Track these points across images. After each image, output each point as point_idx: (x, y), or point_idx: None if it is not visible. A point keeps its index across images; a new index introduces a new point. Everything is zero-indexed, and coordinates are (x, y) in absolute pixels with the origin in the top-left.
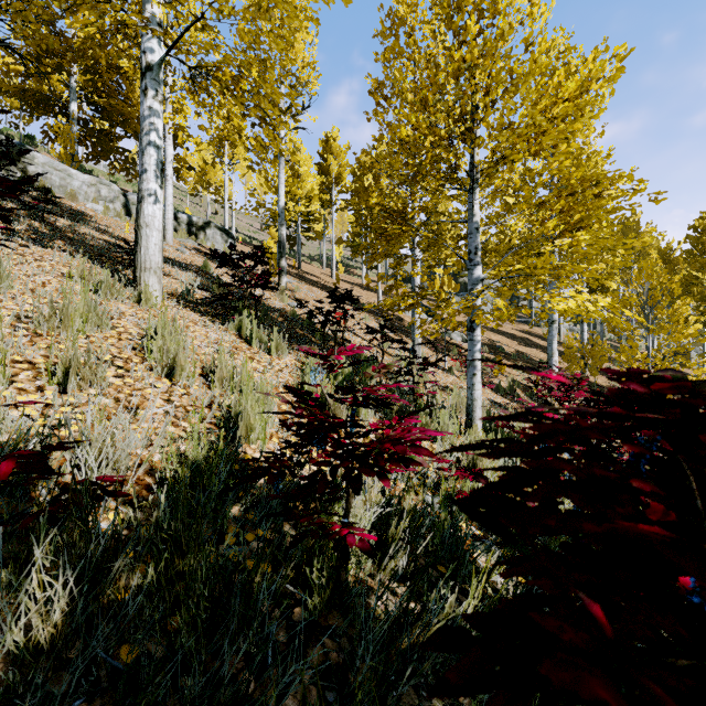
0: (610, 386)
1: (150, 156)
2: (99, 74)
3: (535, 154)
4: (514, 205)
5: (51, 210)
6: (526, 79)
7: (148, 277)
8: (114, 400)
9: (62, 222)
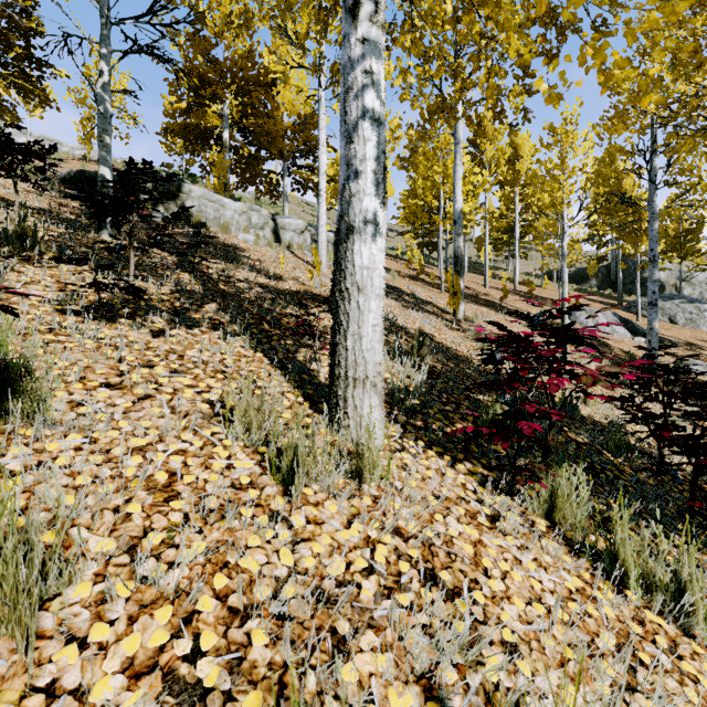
0: None
1: (364, 142)
2: (248, 95)
3: None
4: None
5: (204, 249)
6: None
7: (360, 397)
8: None
9: (214, 266)
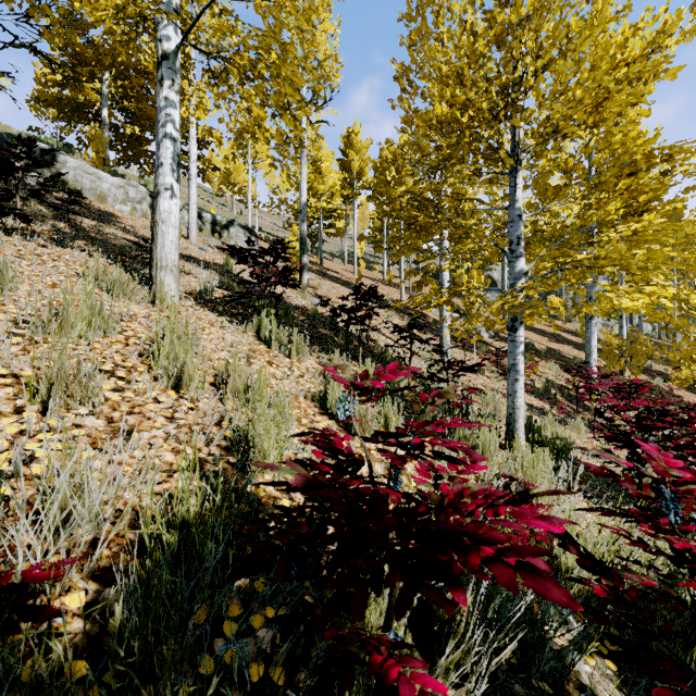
0: (653, 386)
1: (166, 148)
2: (129, 80)
3: (593, 127)
4: (565, 188)
5: (79, 211)
6: (590, 33)
7: (164, 276)
8: (106, 422)
9: (87, 222)
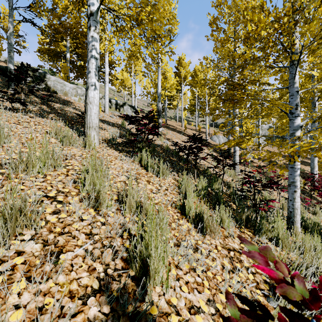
0: None
1: (92, 63)
2: (78, 39)
3: None
4: None
5: (54, 100)
6: None
7: (91, 132)
8: (42, 245)
9: (57, 105)
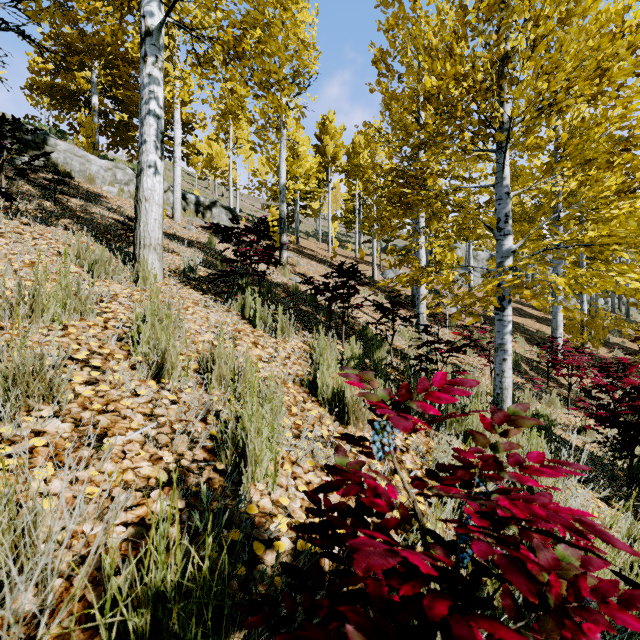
0: (612, 358)
1: (150, 126)
2: (117, 68)
3: (591, 99)
4: (556, 164)
5: (67, 191)
6: None
7: (147, 254)
8: (73, 425)
9: (75, 202)
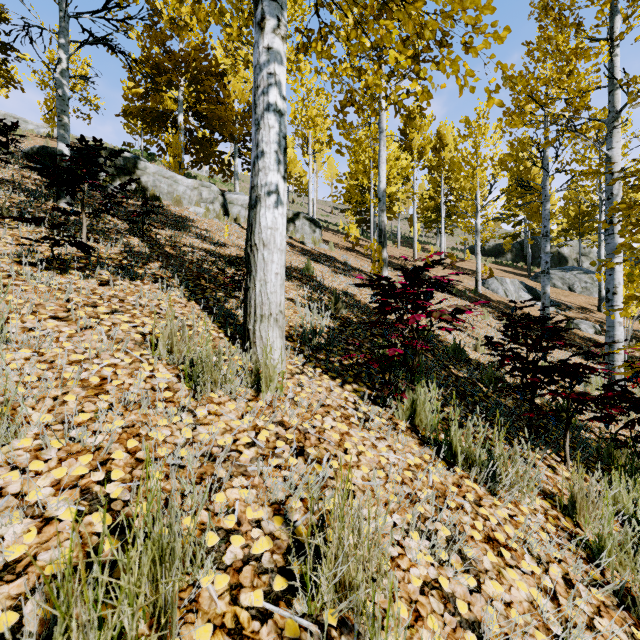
0: None
1: (268, 128)
2: (201, 83)
3: None
4: None
5: (156, 219)
6: None
7: (265, 330)
8: None
9: (163, 233)
